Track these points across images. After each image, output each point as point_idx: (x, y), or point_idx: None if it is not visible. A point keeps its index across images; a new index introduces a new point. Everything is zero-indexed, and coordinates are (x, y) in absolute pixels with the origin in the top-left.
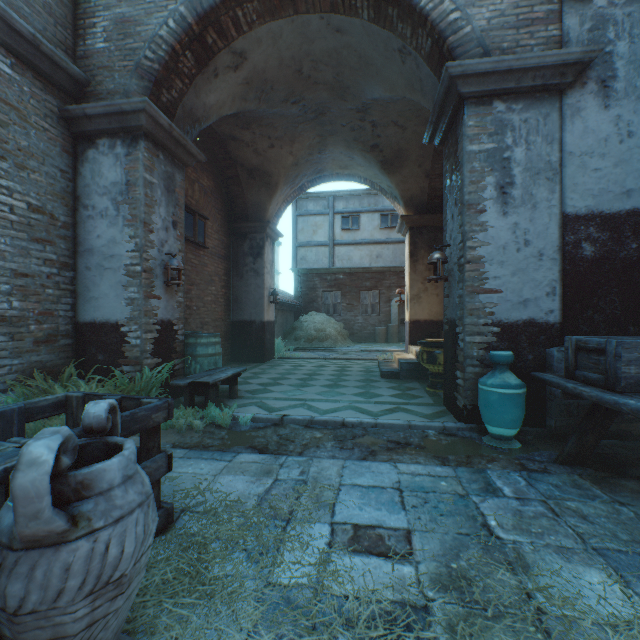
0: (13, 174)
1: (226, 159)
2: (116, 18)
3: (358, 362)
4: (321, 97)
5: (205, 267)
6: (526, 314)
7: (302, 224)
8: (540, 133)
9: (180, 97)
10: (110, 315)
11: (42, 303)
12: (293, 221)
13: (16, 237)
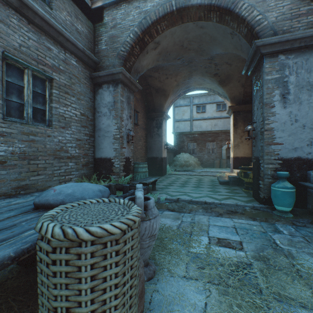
0: (76, 102)
1: (146, 85)
2: (109, 36)
3: (207, 177)
4: (191, 55)
5: (137, 133)
6: (296, 154)
7: (177, 111)
8: (303, 68)
9: (133, 64)
10: (107, 155)
11: (84, 150)
12: (173, 109)
13: (77, 126)
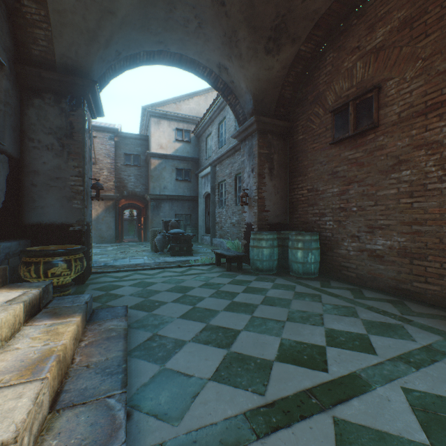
0: None
1: None
2: None
3: None
4: None
5: (379, 151)
6: None
7: None
8: None
9: (242, 109)
10: None
11: None
12: None
13: None
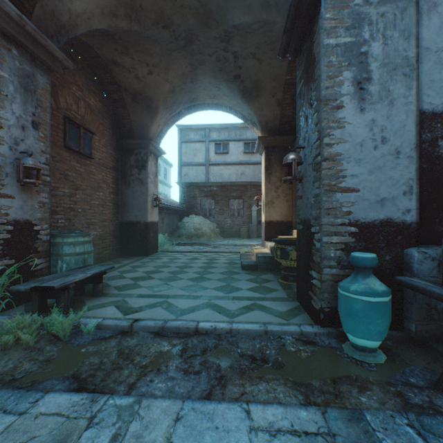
0: None
1: (112, 83)
2: None
3: (225, 254)
4: (188, 23)
5: (92, 175)
6: (383, 213)
7: (185, 149)
8: (397, 28)
9: None
10: None
11: None
12: (178, 146)
13: None
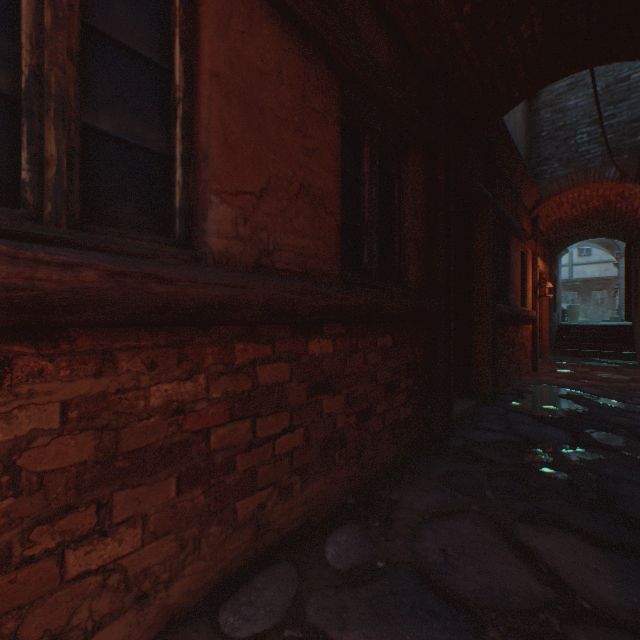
0: None
1: None
2: None
3: None
4: None
5: None
6: None
7: None
8: None
9: None
10: None
11: None
12: None
13: None
